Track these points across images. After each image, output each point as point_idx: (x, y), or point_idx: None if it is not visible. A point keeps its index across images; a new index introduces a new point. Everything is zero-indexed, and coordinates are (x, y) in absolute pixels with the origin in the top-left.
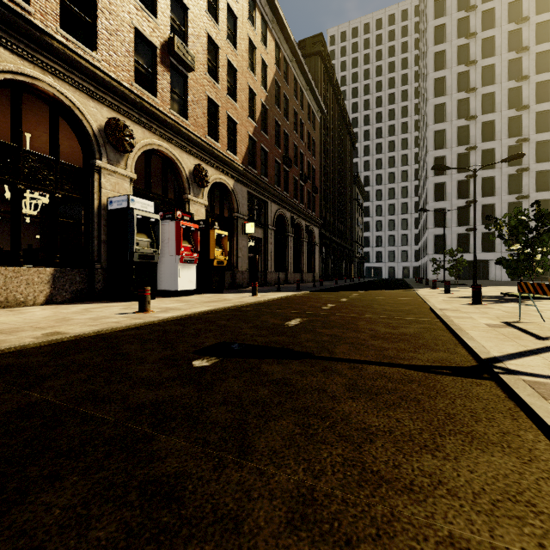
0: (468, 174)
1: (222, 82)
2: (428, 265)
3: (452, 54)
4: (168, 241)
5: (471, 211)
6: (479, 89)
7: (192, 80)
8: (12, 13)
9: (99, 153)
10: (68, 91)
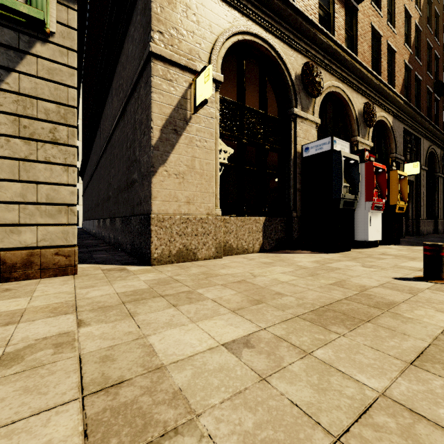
0: None
1: (382, 9)
2: None
3: None
4: None
5: None
6: None
7: (360, 12)
8: None
9: (295, 101)
10: (275, 44)
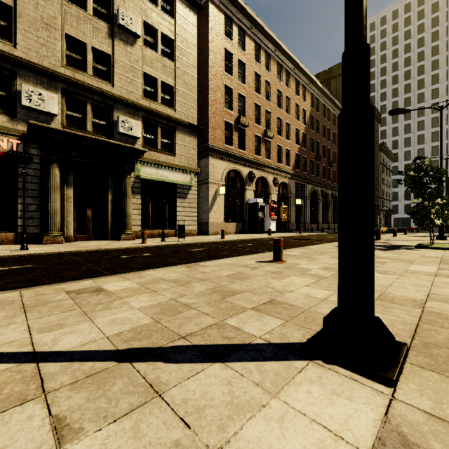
0: None
1: (283, 134)
2: None
3: None
4: (265, 212)
5: None
6: None
7: (272, 141)
8: (231, 153)
9: (246, 184)
10: (239, 167)
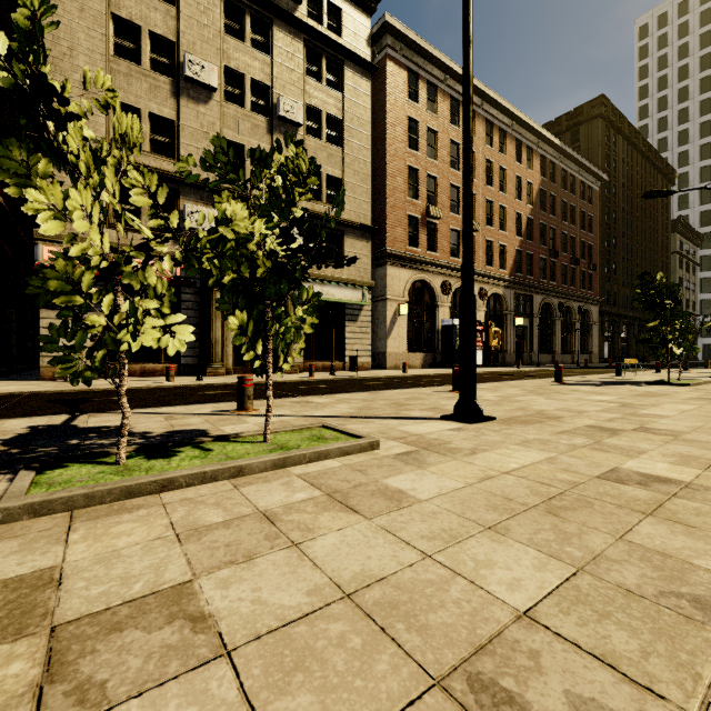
0: None
1: (495, 223)
2: None
3: None
4: None
5: None
6: None
7: (477, 235)
8: (417, 257)
9: (438, 299)
10: (428, 276)
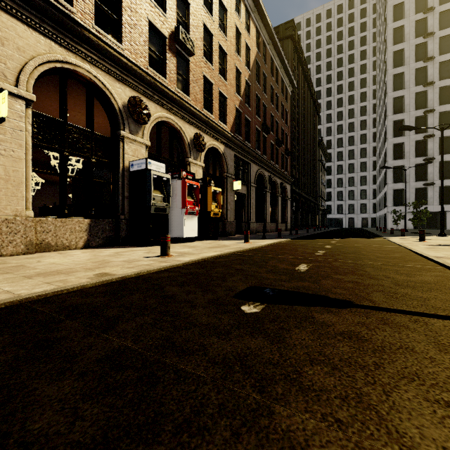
0: (426, 134)
1: (215, 63)
2: (387, 216)
3: (410, 28)
4: (175, 197)
5: (429, 168)
6: (437, 58)
7: (192, 63)
8: (61, 13)
9: (123, 125)
10: (100, 75)
